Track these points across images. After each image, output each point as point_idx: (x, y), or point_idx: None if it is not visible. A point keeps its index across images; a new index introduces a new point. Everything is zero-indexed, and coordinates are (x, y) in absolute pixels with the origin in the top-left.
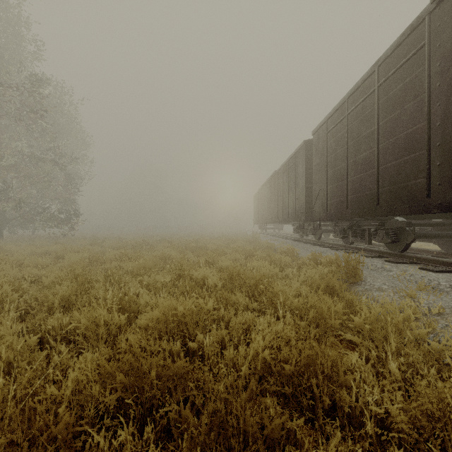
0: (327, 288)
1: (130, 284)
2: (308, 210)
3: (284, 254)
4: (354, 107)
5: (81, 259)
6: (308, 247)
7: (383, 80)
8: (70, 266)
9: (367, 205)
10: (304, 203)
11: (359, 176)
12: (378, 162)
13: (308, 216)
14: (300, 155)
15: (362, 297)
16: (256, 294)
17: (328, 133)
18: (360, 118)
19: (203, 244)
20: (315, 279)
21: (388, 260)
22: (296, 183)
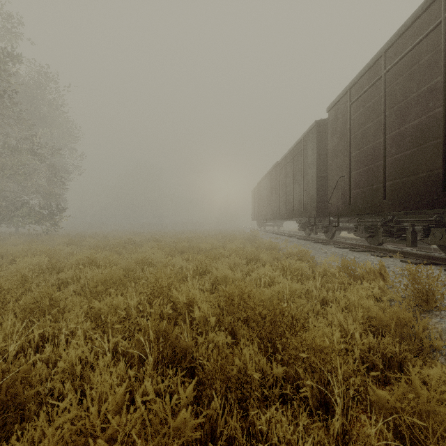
0: (395, 327)
1: (60, 320)
2: (320, 204)
3: (295, 257)
4: (397, 60)
5: (24, 267)
6: (319, 247)
7: None
8: None
9: (422, 193)
10: (315, 195)
11: (406, 154)
12: None
13: (320, 211)
14: (309, 139)
15: None
16: (279, 347)
17: (351, 104)
18: (408, 72)
19: (196, 243)
20: (366, 307)
21: None
22: (305, 172)
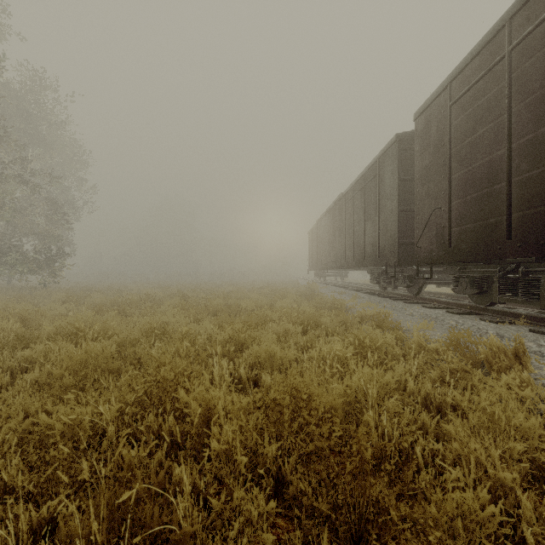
0: None
1: None
2: (403, 248)
3: (371, 322)
4: (532, 27)
5: None
6: (402, 307)
7: None
8: None
9: None
10: (396, 235)
11: None
12: None
13: (402, 257)
14: (387, 160)
15: None
16: None
17: (452, 105)
18: None
19: (235, 299)
20: (521, 428)
21: None
22: (380, 205)
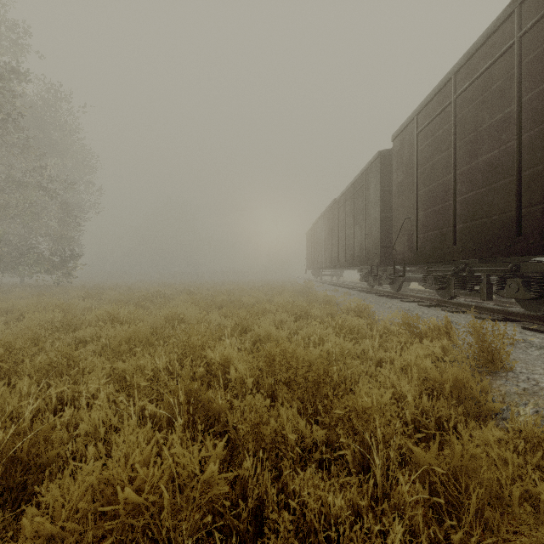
0: (452, 389)
1: (81, 382)
2: (385, 250)
3: (353, 313)
4: (468, 84)
5: (35, 324)
6: (383, 302)
7: (531, 22)
8: (0, 340)
9: (495, 238)
10: (379, 239)
11: (477, 193)
12: (520, 165)
13: (384, 258)
14: (372, 173)
15: (524, 409)
16: (321, 409)
17: (418, 133)
18: (480, 99)
19: (237, 296)
20: (423, 367)
21: (528, 328)
22: (366, 212)
